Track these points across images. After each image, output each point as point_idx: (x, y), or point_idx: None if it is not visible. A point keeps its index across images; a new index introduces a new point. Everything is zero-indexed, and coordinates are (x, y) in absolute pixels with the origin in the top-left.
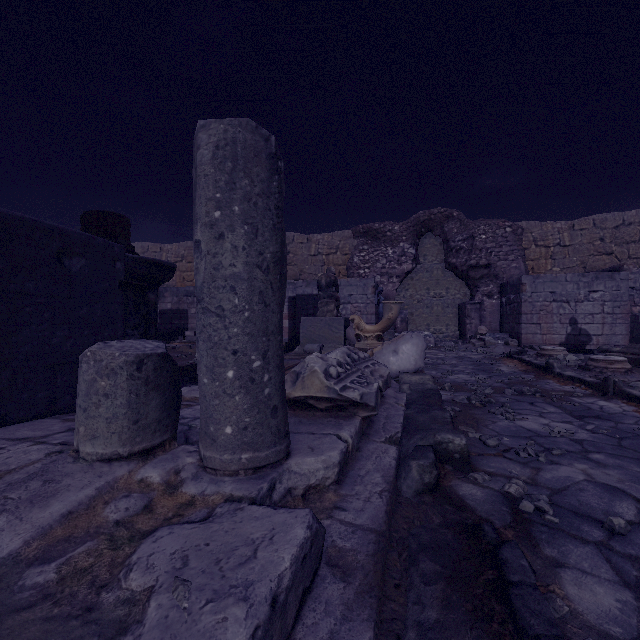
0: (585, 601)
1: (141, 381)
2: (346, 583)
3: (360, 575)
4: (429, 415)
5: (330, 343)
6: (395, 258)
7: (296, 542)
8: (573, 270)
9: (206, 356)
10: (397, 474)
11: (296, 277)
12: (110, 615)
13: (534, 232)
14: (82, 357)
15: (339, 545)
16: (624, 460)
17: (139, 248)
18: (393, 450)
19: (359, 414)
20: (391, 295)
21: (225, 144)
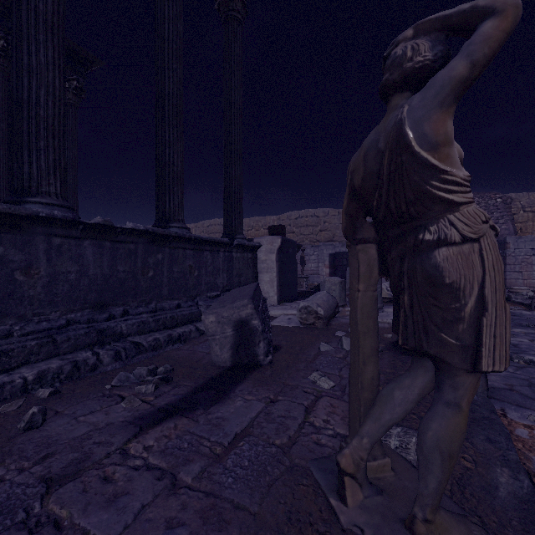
0: None
1: (341, 287)
2: None
3: None
4: None
5: None
6: None
7: None
8: None
9: None
10: None
11: (330, 239)
12: None
13: (522, 201)
14: (325, 281)
15: None
16: None
17: None
18: None
19: None
20: None
21: None
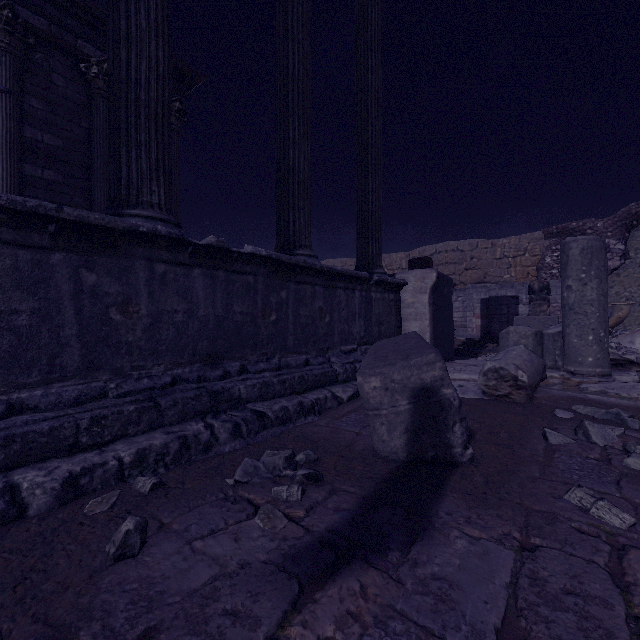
0: None
1: (536, 341)
2: None
3: None
4: None
5: None
6: None
7: None
8: None
9: (575, 331)
10: None
11: (480, 280)
12: (594, 392)
13: None
14: (507, 331)
15: None
16: None
17: (339, 263)
18: None
19: (632, 369)
20: None
21: (587, 248)
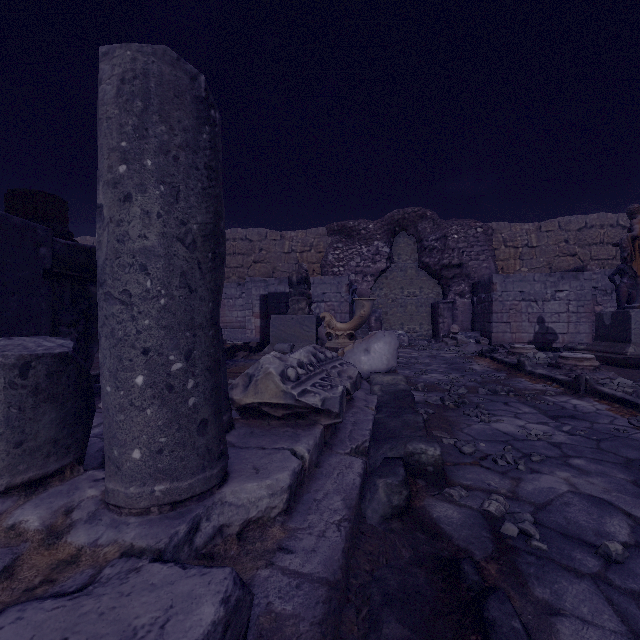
0: None
1: (27, 390)
2: None
3: None
4: (401, 419)
5: (301, 342)
6: (369, 257)
7: (198, 632)
8: (540, 270)
9: (109, 357)
10: (362, 494)
11: (269, 275)
12: None
13: (504, 233)
14: None
15: (276, 609)
16: (606, 465)
17: None
18: (358, 464)
19: (321, 422)
20: (365, 294)
21: (133, 77)
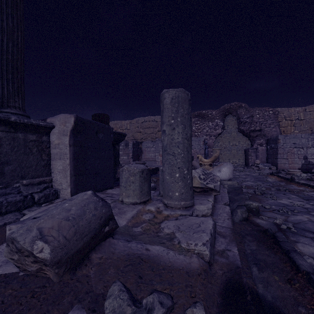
0: (305, 250)
1: (143, 178)
2: (225, 238)
3: (228, 237)
4: (239, 196)
5: None
6: (213, 127)
7: (211, 223)
8: (305, 132)
9: (168, 169)
10: (231, 215)
11: None
12: (165, 237)
13: (284, 113)
14: (122, 169)
15: (219, 230)
16: None
17: None
18: (228, 207)
19: (212, 194)
20: (211, 145)
21: (175, 98)
